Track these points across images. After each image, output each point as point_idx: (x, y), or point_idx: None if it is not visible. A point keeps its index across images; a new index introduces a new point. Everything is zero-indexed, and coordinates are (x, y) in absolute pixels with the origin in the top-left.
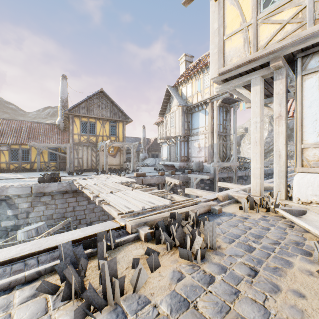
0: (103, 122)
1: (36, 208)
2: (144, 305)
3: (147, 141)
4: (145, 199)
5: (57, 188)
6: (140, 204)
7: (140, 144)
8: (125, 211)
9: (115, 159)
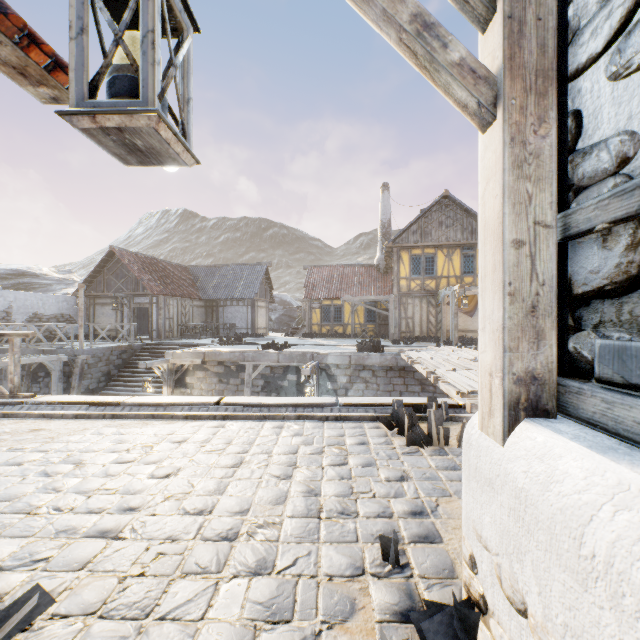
0: (448, 252)
1: (354, 385)
2: None
3: None
4: None
5: (378, 360)
6: None
7: None
8: (467, 389)
9: (472, 319)
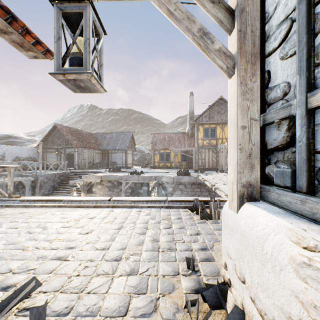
0: (222, 126)
1: (176, 192)
2: None
3: None
4: None
5: (187, 180)
6: None
7: None
8: None
9: None
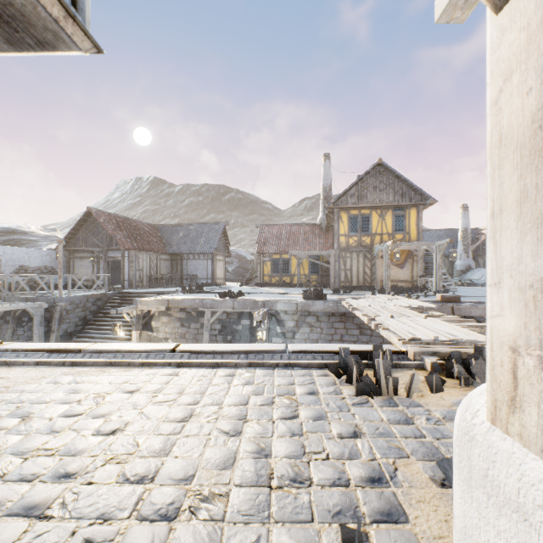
0: (382, 213)
1: (301, 329)
2: (416, 406)
3: (473, 234)
4: (443, 330)
5: (322, 307)
6: (431, 333)
7: (456, 242)
8: (408, 337)
9: (402, 271)
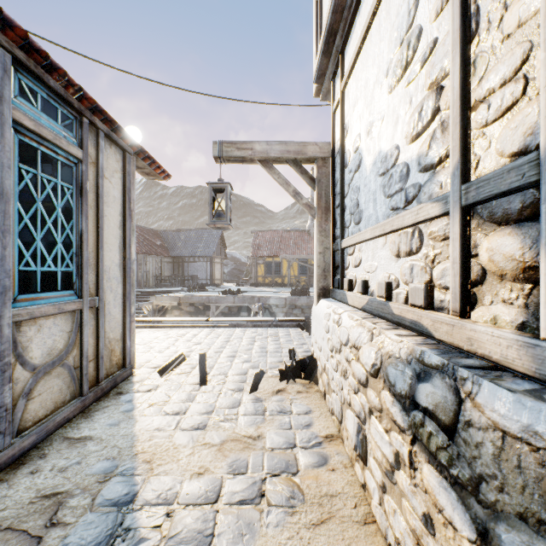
0: None
1: None
2: None
3: None
4: None
5: (306, 302)
6: None
7: None
8: None
9: None
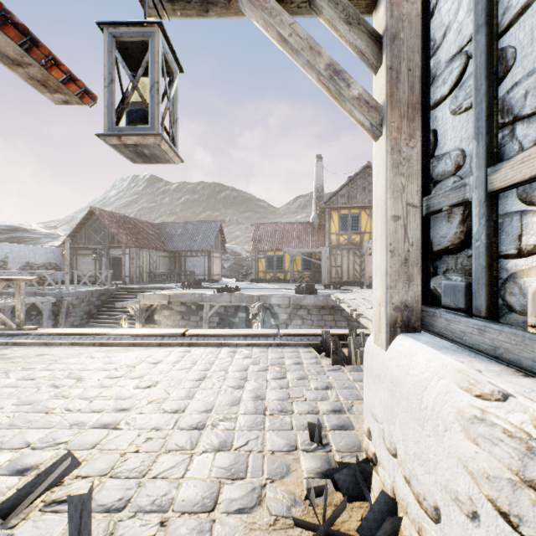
0: (370, 212)
1: (293, 321)
2: None
3: None
4: None
5: (312, 301)
6: None
7: None
8: None
9: None
